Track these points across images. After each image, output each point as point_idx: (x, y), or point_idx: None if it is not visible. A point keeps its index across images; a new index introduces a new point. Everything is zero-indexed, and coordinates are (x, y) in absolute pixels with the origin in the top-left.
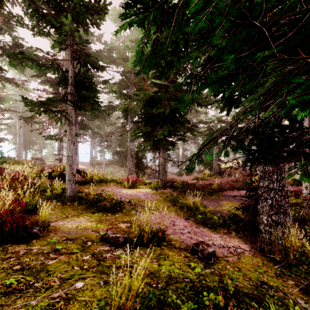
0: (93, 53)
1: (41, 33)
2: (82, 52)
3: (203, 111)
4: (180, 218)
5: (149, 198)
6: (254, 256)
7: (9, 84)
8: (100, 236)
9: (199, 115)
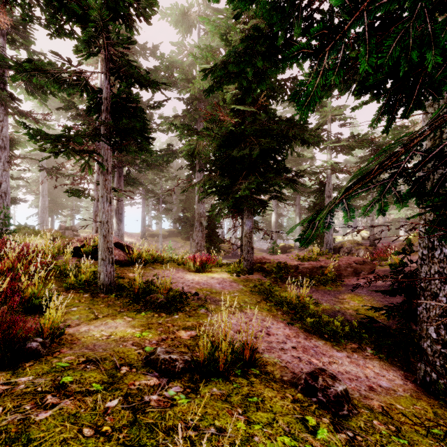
0: (145, 72)
1: (61, 32)
2: (121, 58)
3: (309, 155)
4: (278, 322)
5: (228, 288)
6: (415, 397)
7: (25, 119)
8: (144, 356)
9: (301, 163)
